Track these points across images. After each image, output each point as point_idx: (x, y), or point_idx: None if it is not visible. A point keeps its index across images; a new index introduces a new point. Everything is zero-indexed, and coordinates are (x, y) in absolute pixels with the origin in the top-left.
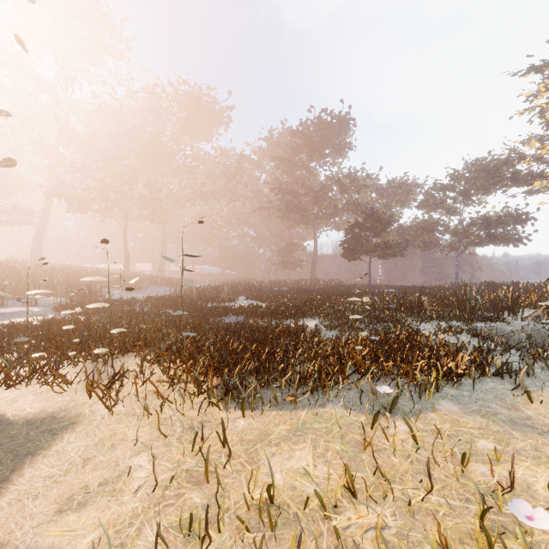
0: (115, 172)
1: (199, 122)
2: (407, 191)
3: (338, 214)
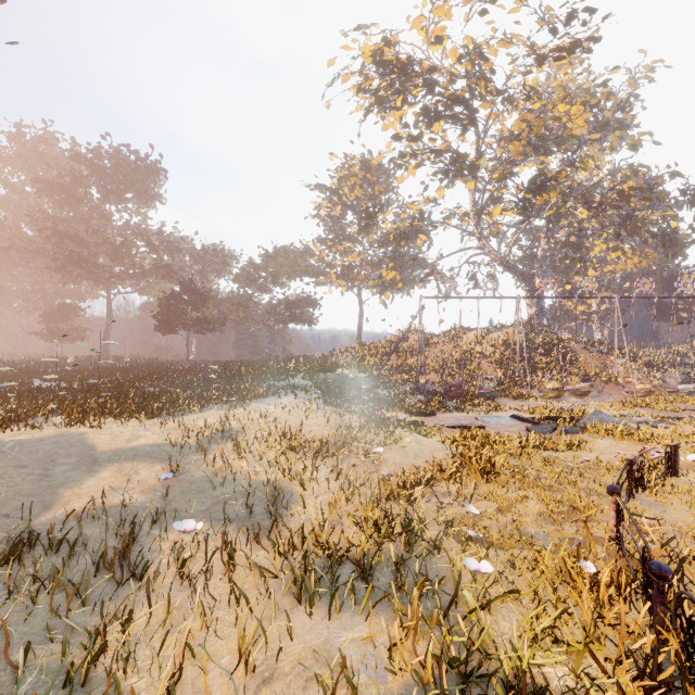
0: None
1: None
2: (224, 262)
3: (145, 277)
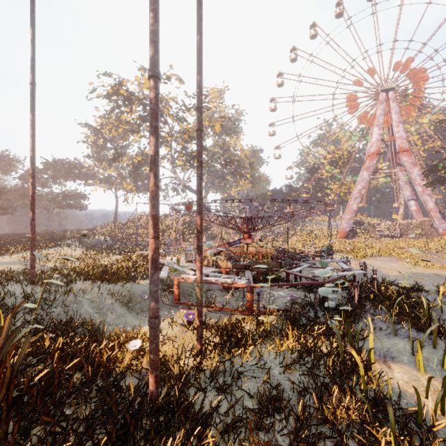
0: None
1: None
2: (10, 164)
3: None
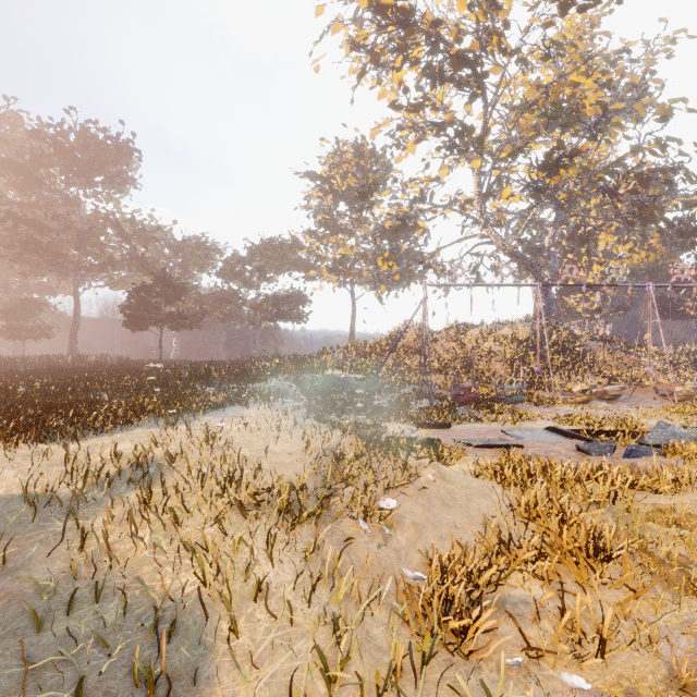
0: None
1: None
2: (207, 255)
3: (116, 268)
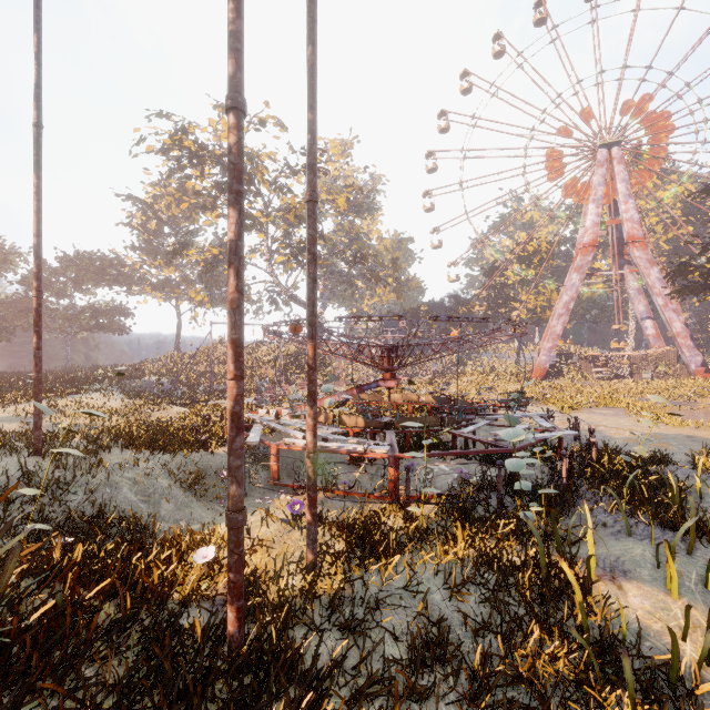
0: None
1: None
2: (5, 260)
3: None
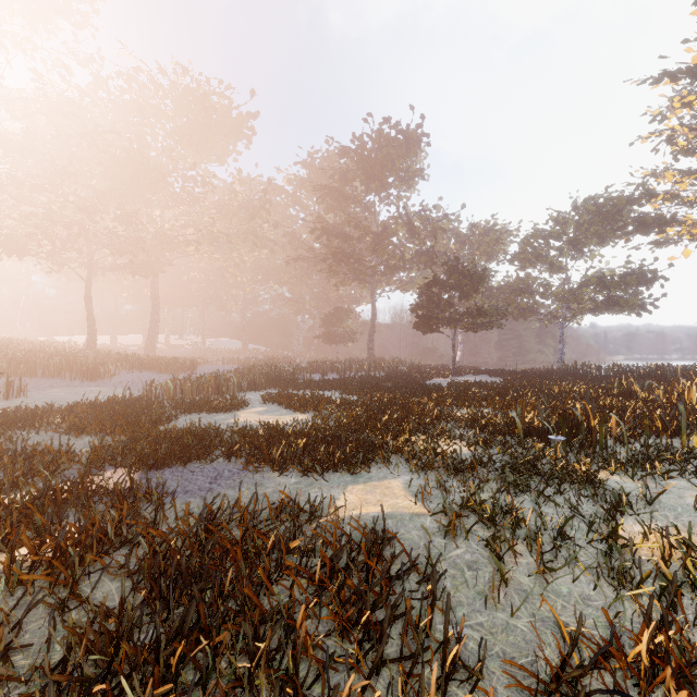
0: (68, 195)
1: (207, 131)
2: (496, 240)
3: (405, 268)
